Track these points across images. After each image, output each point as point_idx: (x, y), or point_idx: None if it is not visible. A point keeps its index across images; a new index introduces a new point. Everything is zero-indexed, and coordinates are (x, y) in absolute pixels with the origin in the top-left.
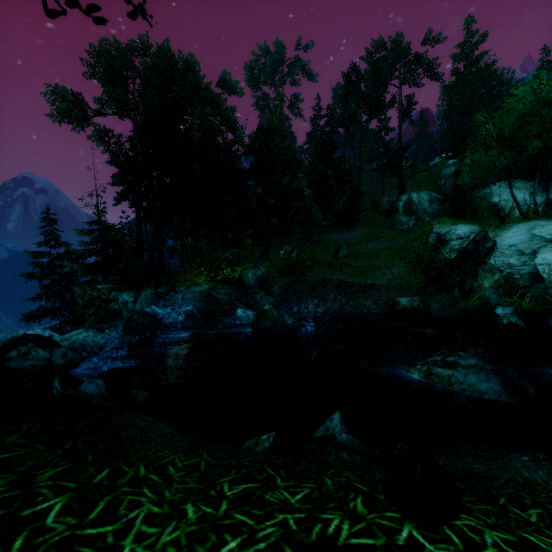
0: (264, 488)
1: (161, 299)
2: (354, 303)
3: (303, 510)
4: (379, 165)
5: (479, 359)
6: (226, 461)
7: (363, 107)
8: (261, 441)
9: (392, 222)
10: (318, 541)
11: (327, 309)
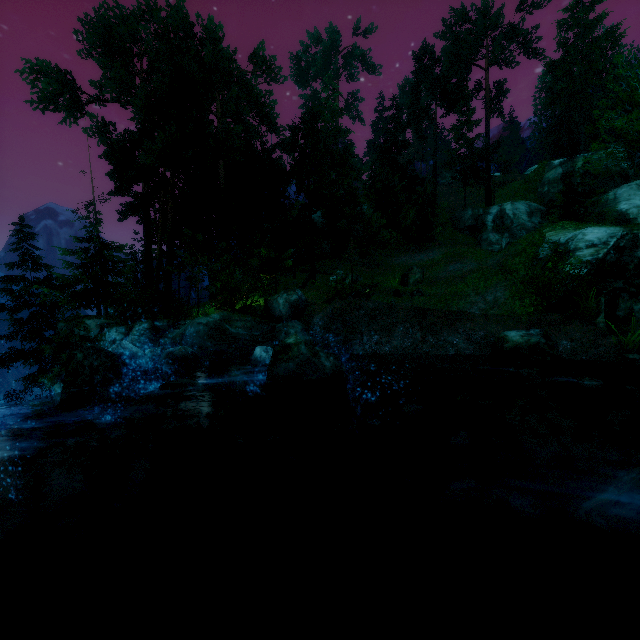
0: None
1: (159, 336)
2: (435, 339)
3: None
4: (459, 170)
5: None
6: None
7: (439, 97)
8: None
9: (477, 241)
10: None
11: (392, 348)
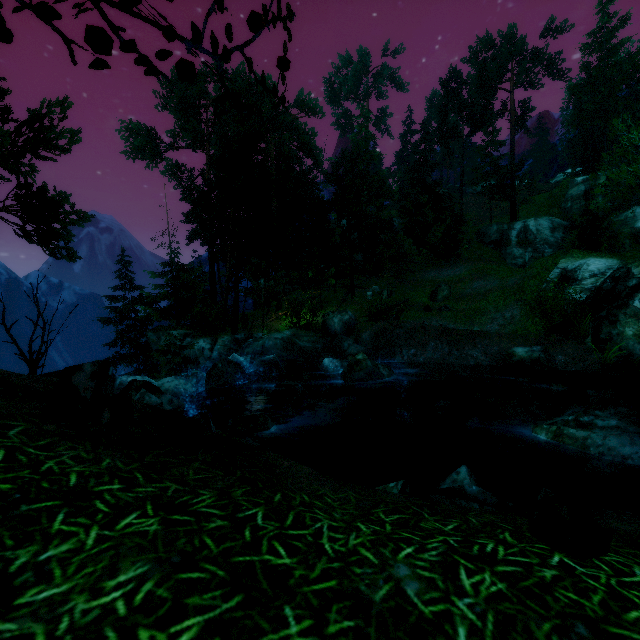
0: (416, 519)
1: (239, 346)
2: (459, 353)
3: (458, 535)
4: (485, 187)
5: (622, 420)
6: (371, 498)
7: (465, 118)
8: (389, 488)
9: (502, 255)
10: (480, 554)
11: (426, 359)
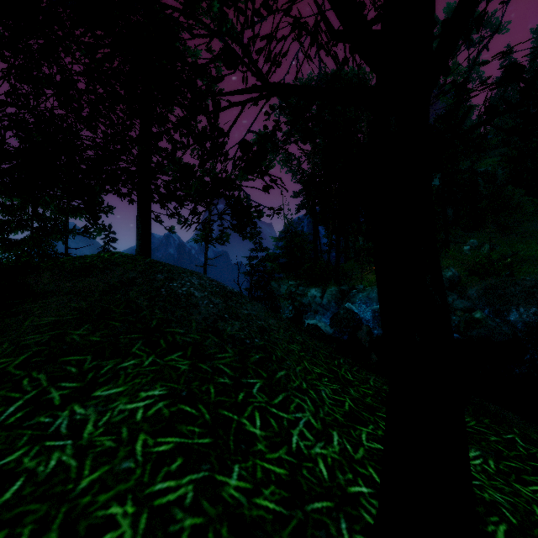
0: None
1: (344, 296)
2: None
3: None
4: None
5: None
6: None
7: None
8: None
9: None
10: None
11: None
